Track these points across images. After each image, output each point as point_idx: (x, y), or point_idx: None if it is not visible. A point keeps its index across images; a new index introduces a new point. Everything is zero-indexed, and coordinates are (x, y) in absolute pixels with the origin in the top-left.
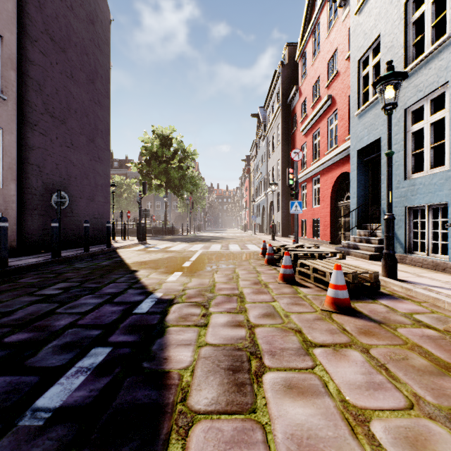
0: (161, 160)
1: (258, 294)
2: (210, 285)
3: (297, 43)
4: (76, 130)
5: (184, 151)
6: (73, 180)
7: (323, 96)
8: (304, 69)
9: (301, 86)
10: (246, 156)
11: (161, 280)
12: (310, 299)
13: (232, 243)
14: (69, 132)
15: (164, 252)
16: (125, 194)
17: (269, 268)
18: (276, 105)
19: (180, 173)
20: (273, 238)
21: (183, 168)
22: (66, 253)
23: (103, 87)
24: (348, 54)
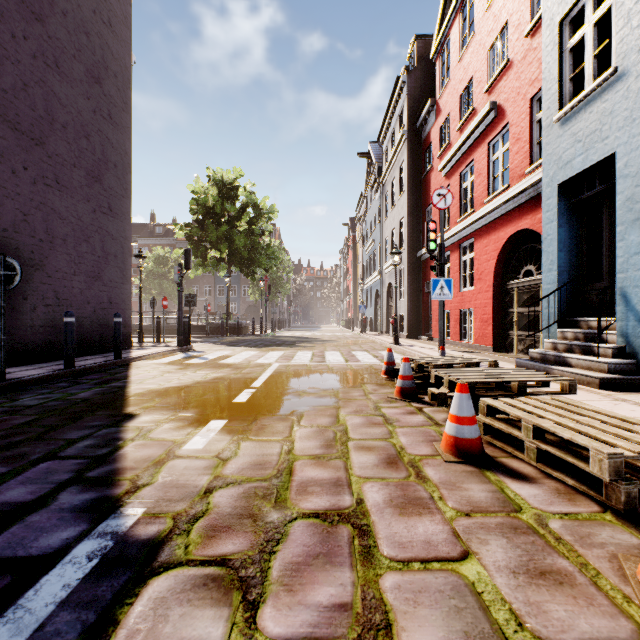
0: (220, 220)
1: (407, 515)
2: (279, 470)
3: (432, 35)
4: (65, 158)
5: (256, 206)
6: (59, 244)
7: (479, 107)
8: (445, 71)
9: (440, 98)
10: (350, 219)
11: (167, 450)
12: (566, 539)
13: (331, 349)
14: (51, 160)
15: (211, 368)
16: (171, 273)
17: (408, 409)
18: (398, 133)
19: (249, 240)
20: (396, 341)
21: (255, 232)
22: (30, 371)
23: (119, 93)
24: (531, 25)
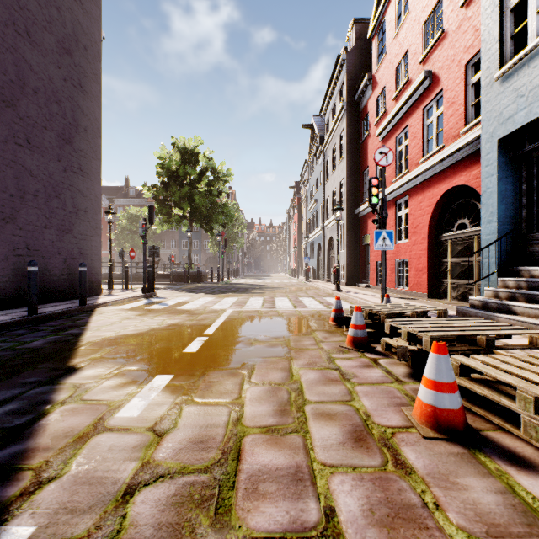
0: (183, 182)
1: None
2: (224, 452)
3: (368, 19)
4: (36, 120)
5: (214, 170)
6: (31, 199)
7: (414, 77)
8: (381, 47)
9: (377, 72)
10: (295, 183)
11: (96, 418)
12: None
13: (280, 295)
14: (22, 121)
15: (169, 314)
16: None
17: (363, 361)
18: (338, 106)
19: (208, 200)
20: (338, 288)
21: (213, 192)
22: None
23: (89, 65)
24: None
